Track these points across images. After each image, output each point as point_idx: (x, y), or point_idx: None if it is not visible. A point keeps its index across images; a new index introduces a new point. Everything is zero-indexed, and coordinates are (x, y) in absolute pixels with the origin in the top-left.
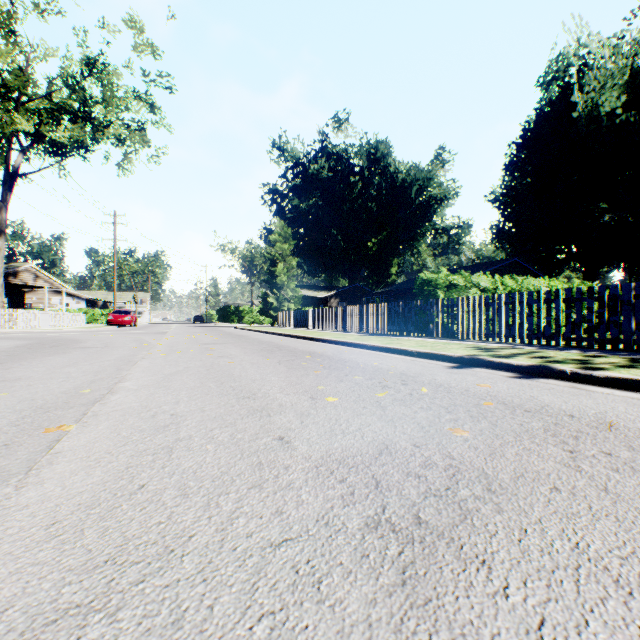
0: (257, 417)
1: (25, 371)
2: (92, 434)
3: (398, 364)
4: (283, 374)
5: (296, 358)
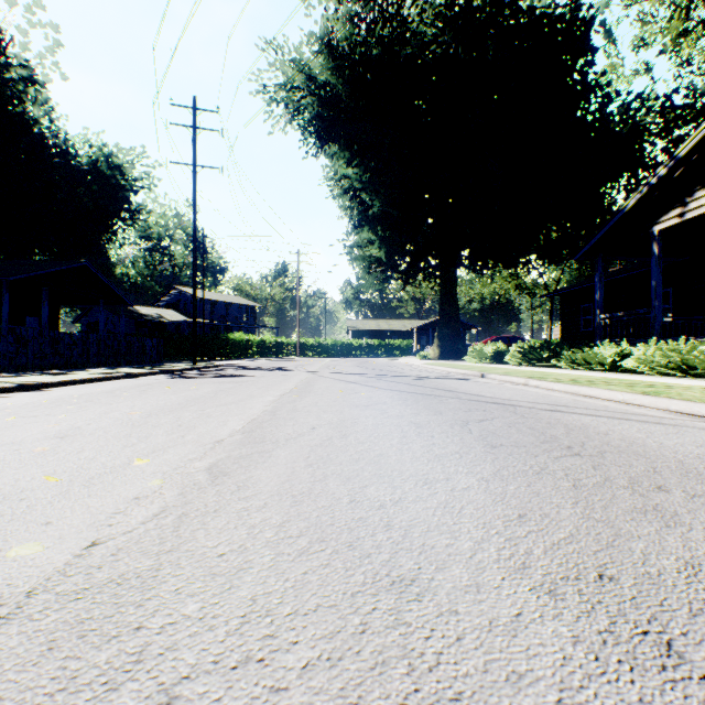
0: (236, 387)
1: (378, 416)
2: (287, 387)
3: (1, 402)
4: (156, 398)
5: (4, 418)
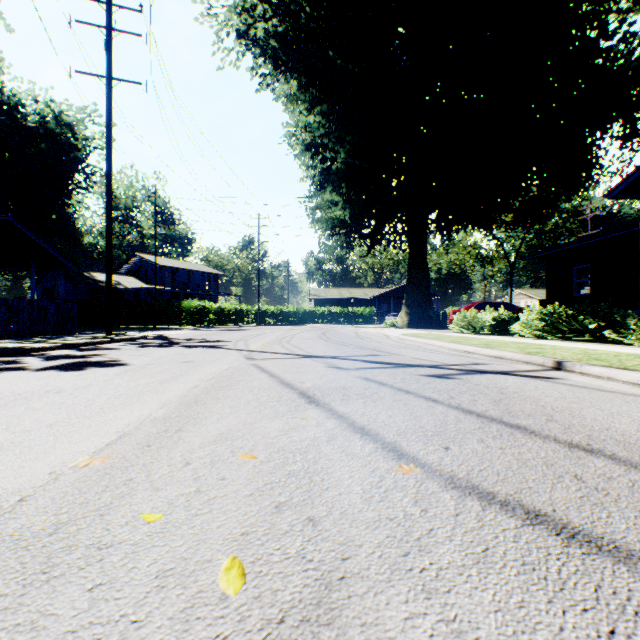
0: None
1: None
2: (77, 447)
3: None
4: None
5: None
